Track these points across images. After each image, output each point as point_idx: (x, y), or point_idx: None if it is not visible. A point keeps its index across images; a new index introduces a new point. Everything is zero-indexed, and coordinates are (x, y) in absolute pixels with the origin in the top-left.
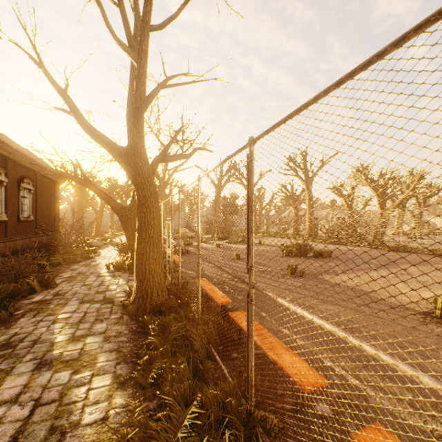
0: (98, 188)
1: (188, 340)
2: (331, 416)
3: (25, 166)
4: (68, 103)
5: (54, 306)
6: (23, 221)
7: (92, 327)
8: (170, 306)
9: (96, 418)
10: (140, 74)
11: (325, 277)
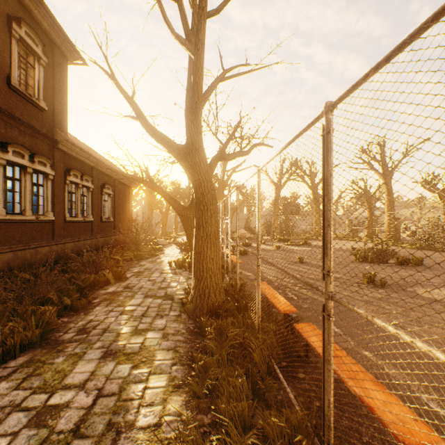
0: (161, 190)
1: (247, 351)
2: None
3: (106, 173)
4: (134, 108)
5: (123, 298)
6: (105, 221)
7: (153, 322)
8: (227, 309)
9: (149, 422)
10: (197, 67)
11: (417, 289)
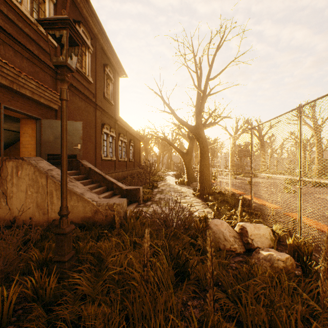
0: (172, 144)
1: (227, 199)
2: (284, 221)
3: (131, 134)
4: (170, 110)
5: (165, 192)
6: (130, 161)
7: (185, 198)
8: (214, 195)
9: (201, 211)
10: (203, 97)
11: (313, 195)
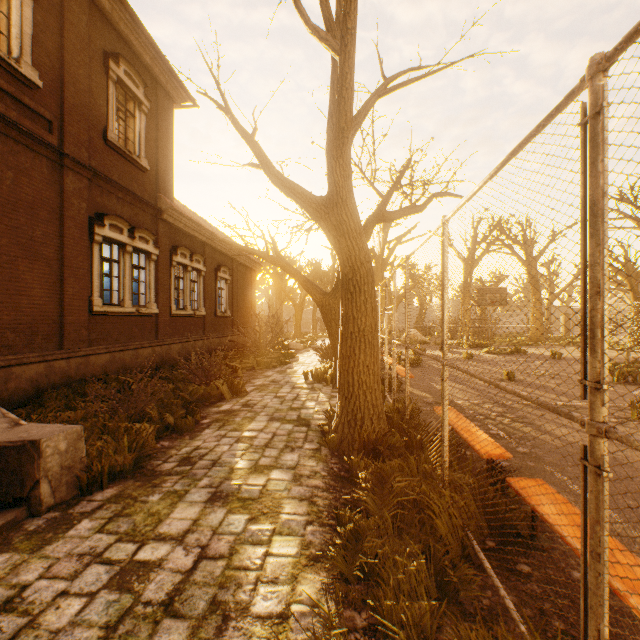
0: (293, 269)
1: (425, 515)
2: None
3: (222, 252)
4: (254, 151)
5: (240, 420)
6: (220, 316)
7: (280, 456)
8: (390, 445)
9: (271, 609)
10: (344, 73)
11: None
